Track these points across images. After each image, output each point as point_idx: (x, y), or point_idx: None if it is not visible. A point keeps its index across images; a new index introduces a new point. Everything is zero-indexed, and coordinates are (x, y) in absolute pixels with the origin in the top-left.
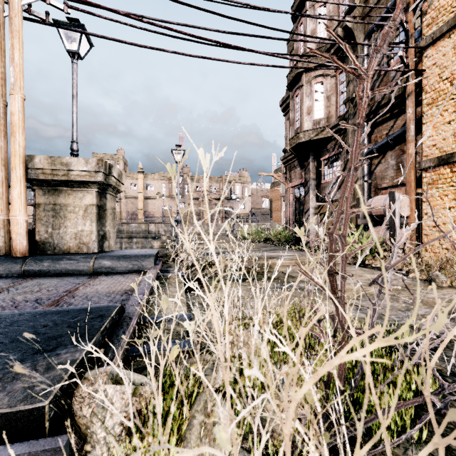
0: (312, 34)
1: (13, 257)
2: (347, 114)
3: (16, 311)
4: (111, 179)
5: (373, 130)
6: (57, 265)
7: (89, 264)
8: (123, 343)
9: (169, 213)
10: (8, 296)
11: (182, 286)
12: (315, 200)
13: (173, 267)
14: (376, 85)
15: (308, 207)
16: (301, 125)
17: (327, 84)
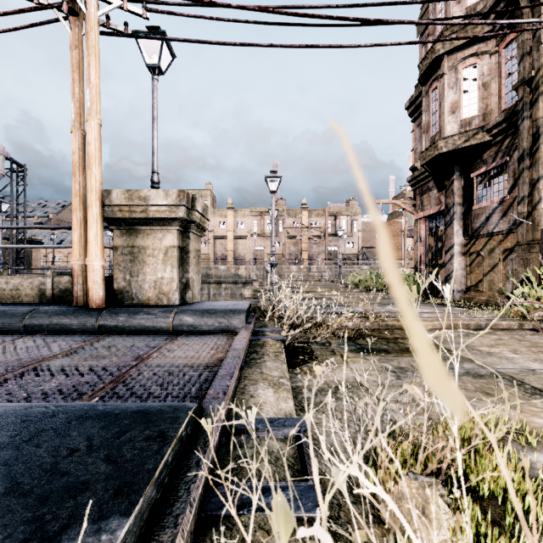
0: None
1: (89, 309)
2: (520, 104)
3: (52, 406)
4: (194, 215)
5: None
6: (133, 320)
7: (168, 320)
8: (195, 492)
9: (262, 254)
10: (72, 361)
11: (283, 359)
12: (462, 234)
13: (269, 326)
14: None
15: (451, 244)
16: (441, 130)
17: (483, 66)
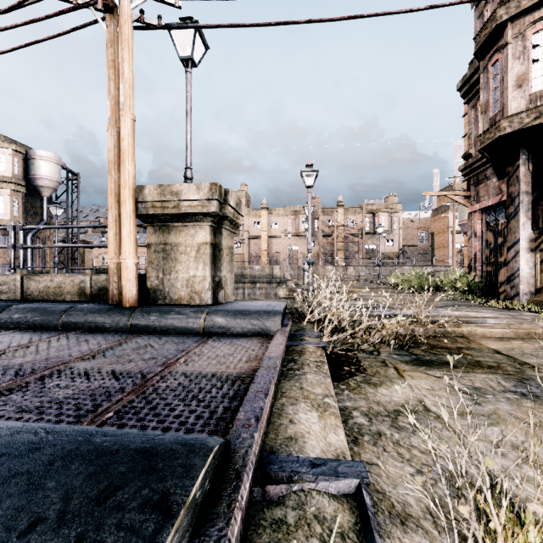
0: None
1: (122, 307)
2: None
3: (43, 432)
4: (227, 209)
5: None
6: (164, 320)
7: (199, 321)
8: None
9: (296, 254)
10: (97, 364)
11: (326, 371)
12: (529, 227)
13: (307, 330)
14: None
15: (516, 239)
16: (504, 108)
17: None
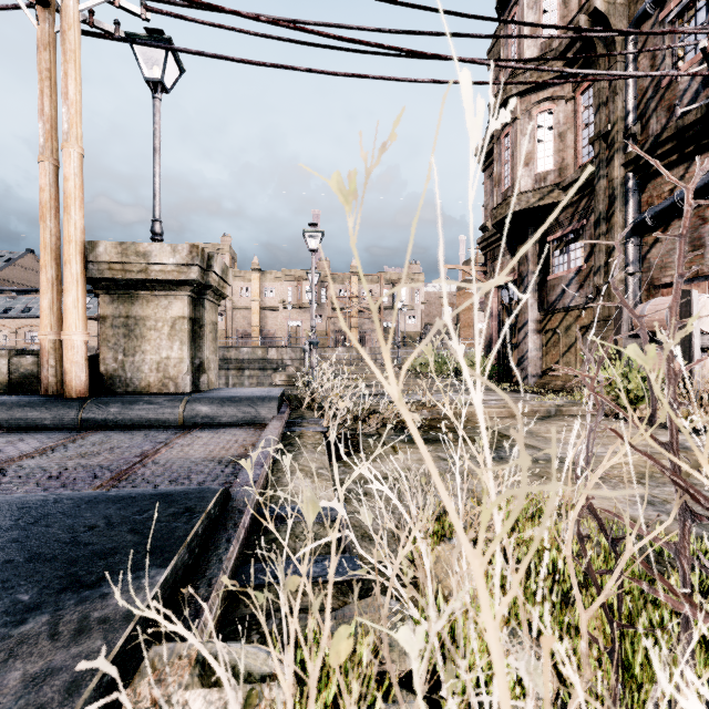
0: (532, 32)
1: (66, 398)
2: (596, 160)
3: (51, 495)
4: (211, 277)
5: (645, 184)
6: (129, 411)
7: (177, 411)
8: (227, 562)
9: (299, 332)
10: (53, 460)
11: (323, 451)
12: (537, 308)
13: (307, 417)
14: (651, 108)
15: (526, 320)
16: (514, 184)
17: (559, 113)
